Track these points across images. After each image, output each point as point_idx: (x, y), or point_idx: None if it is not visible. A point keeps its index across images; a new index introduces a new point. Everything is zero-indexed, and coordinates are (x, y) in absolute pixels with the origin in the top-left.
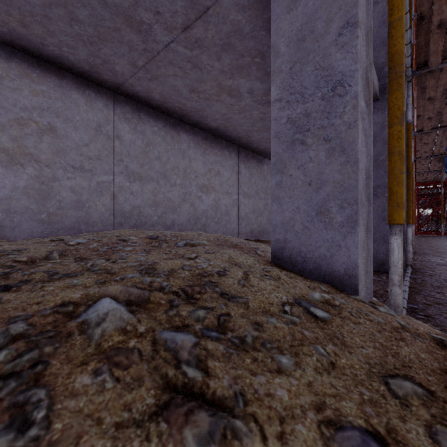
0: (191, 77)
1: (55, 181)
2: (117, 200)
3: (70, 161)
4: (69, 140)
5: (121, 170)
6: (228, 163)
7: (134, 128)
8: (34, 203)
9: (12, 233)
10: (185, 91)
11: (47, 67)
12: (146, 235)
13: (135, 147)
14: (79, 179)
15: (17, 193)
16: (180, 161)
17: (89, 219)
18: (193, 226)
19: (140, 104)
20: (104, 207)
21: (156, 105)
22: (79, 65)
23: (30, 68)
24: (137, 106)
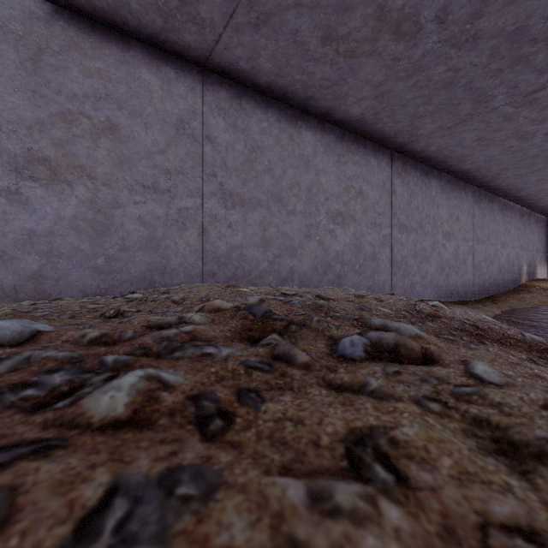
0: (326, 2)
1: (117, 207)
2: (208, 236)
3: (139, 177)
4: (137, 145)
5: (213, 189)
6: (376, 178)
7: (232, 124)
8: (87, 242)
9: (55, 287)
10: (314, 41)
11: (106, 33)
12: (238, 300)
13: (234, 153)
14: (151, 205)
15: (62, 227)
16: (302, 175)
17: (166, 266)
18: (322, 278)
19: (242, 86)
20: (188, 247)
21: (265, 84)
22: (148, 19)
23: (81, 34)
24: (238, 90)
